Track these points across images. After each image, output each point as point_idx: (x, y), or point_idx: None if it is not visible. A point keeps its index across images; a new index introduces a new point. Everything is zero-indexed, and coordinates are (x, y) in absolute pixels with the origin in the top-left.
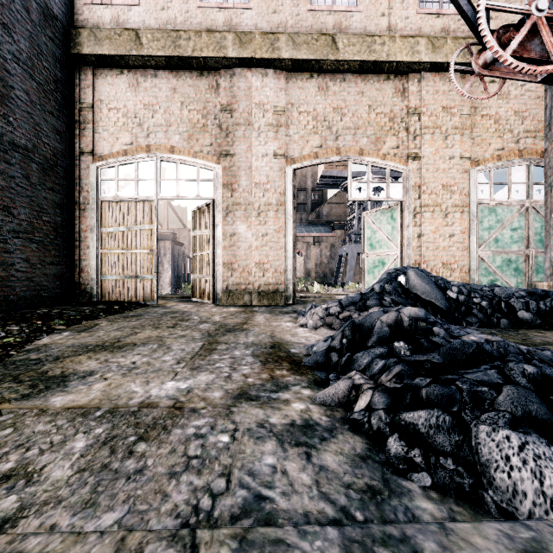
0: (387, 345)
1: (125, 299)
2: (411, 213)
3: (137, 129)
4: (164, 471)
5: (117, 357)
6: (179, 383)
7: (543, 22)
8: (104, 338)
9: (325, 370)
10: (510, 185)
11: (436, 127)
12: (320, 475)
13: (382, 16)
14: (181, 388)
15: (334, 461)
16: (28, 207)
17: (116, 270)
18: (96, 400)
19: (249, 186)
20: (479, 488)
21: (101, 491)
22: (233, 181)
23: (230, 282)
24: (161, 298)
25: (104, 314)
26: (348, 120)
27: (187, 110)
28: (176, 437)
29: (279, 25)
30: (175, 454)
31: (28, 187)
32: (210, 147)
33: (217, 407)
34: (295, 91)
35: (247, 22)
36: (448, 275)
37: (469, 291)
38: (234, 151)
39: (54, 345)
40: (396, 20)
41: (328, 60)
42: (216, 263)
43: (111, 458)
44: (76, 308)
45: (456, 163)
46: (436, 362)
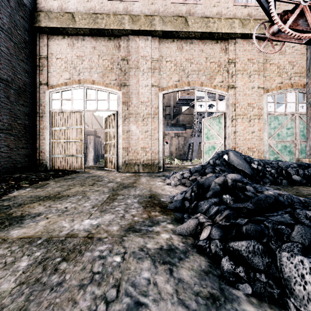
0: (219, 197)
1: (66, 168)
2: (230, 119)
3: (73, 70)
4: (76, 283)
5: (56, 204)
6: (92, 220)
7: (306, 8)
8: (50, 192)
9: (181, 212)
10: (286, 103)
11: (244, 70)
12: (179, 286)
13: (213, 7)
14: (93, 224)
15: (188, 275)
16: (8, 115)
17: (60, 152)
18: (39, 232)
19: (137, 103)
20: (284, 296)
21: (32, 299)
22: (128, 101)
23: (126, 158)
24: (87, 168)
25: (52, 177)
26: (194, 66)
27: (101, 59)
28: (87, 258)
29: (155, 11)
30: (85, 270)
31: (8, 103)
32: (115, 81)
33: (114, 237)
34: (164, 49)
35: (136, 9)
36: (251, 154)
37: (264, 164)
38: (129, 83)
39: (19, 196)
40: (221, 9)
41: (183, 32)
42: (118, 148)
43: (42, 274)
44: (36, 173)
45: (255, 91)
46: (250, 208)
